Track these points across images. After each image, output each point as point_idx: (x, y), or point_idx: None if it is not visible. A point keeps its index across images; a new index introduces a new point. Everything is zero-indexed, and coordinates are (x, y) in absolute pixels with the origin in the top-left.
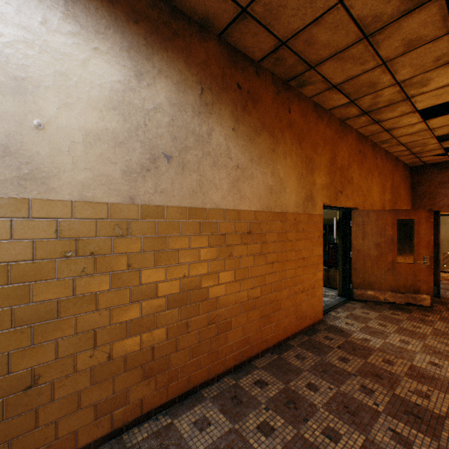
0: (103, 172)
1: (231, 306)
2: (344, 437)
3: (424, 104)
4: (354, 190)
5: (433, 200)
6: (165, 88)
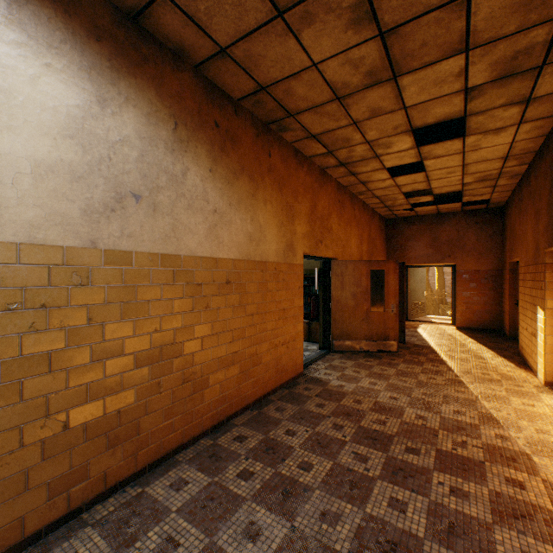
0: (58, 211)
1: (209, 362)
2: (316, 466)
3: (390, 164)
4: (334, 240)
5: (404, 252)
6: (134, 119)
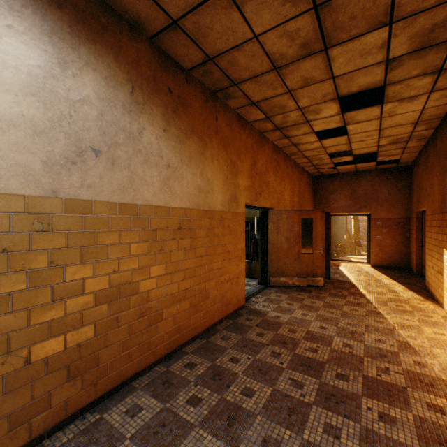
0: (19, 162)
1: (163, 299)
2: (258, 392)
3: (318, 128)
4: (271, 193)
5: (328, 203)
6: (94, 81)
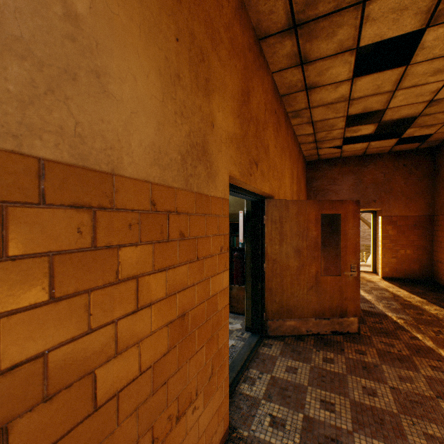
0: None
1: None
2: None
3: (372, 33)
4: (271, 167)
5: (326, 196)
6: None
